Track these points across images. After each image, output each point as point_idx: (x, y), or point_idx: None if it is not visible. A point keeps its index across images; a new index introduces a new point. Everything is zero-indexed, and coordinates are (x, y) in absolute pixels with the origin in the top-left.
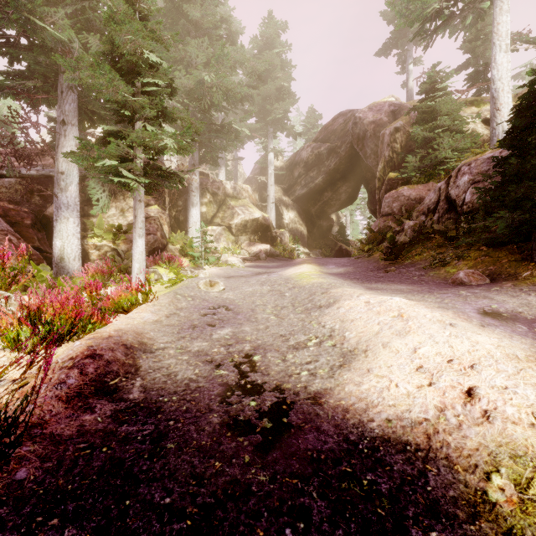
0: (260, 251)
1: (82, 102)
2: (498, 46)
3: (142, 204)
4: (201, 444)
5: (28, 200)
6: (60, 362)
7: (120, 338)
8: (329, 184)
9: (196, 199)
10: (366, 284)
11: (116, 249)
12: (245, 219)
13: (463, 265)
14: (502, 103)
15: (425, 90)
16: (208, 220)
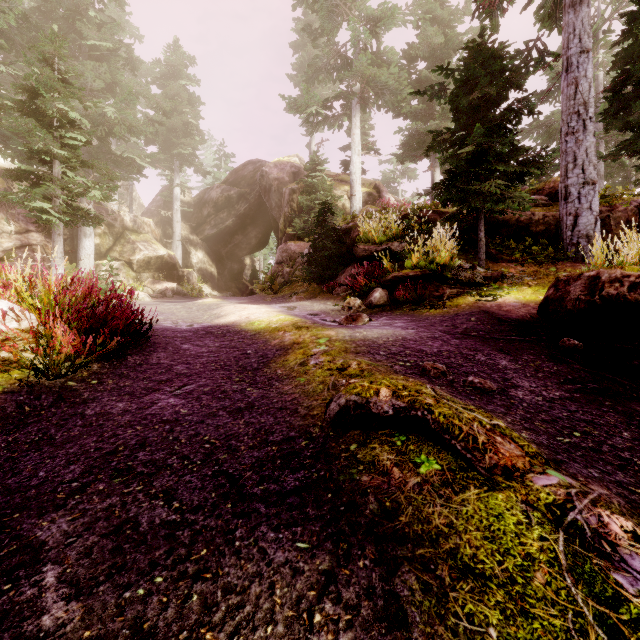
0: (167, 289)
1: None
2: (354, 150)
3: (61, 238)
4: (166, 327)
5: None
6: None
7: None
8: (240, 228)
9: (90, 230)
10: None
11: None
12: (149, 256)
13: (303, 295)
14: (356, 191)
15: (310, 169)
16: (103, 253)
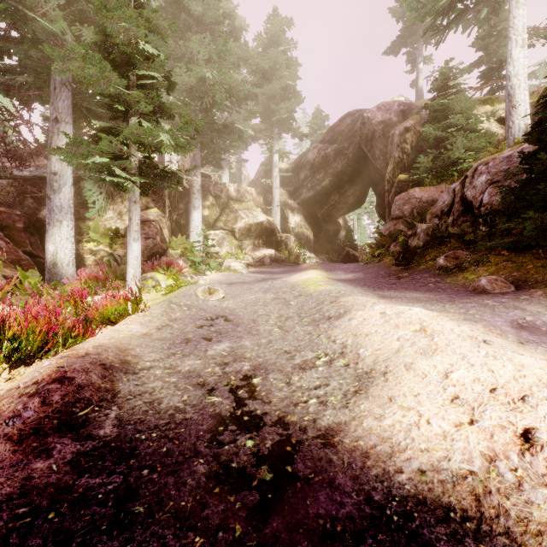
0: (265, 256)
1: (76, 99)
2: (514, 41)
3: (138, 206)
4: (179, 506)
5: (21, 203)
6: (22, 387)
7: (98, 357)
8: (336, 187)
9: (198, 202)
10: (378, 291)
11: (113, 254)
12: (249, 223)
13: (483, 270)
14: (519, 100)
15: (437, 88)
16: (211, 224)
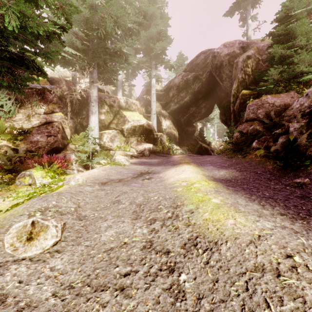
0: (145, 149)
1: None
2: None
3: None
4: None
5: None
6: None
7: None
8: (194, 102)
9: (95, 109)
10: None
11: (16, 149)
12: (134, 125)
13: None
14: None
15: (280, 18)
16: (106, 125)
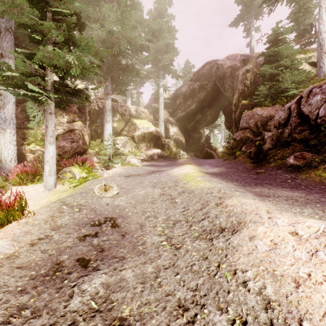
0: (154, 154)
1: (18, 41)
2: (324, 8)
3: (53, 116)
4: None
5: None
6: None
7: None
8: (199, 109)
9: (109, 118)
10: (248, 187)
11: None
12: (144, 132)
13: None
14: None
15: (271, 41)
16: (118, 132)
